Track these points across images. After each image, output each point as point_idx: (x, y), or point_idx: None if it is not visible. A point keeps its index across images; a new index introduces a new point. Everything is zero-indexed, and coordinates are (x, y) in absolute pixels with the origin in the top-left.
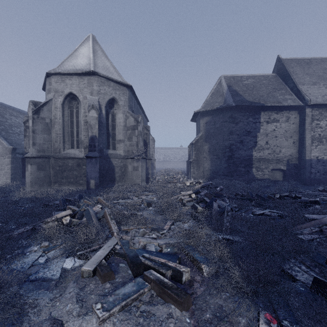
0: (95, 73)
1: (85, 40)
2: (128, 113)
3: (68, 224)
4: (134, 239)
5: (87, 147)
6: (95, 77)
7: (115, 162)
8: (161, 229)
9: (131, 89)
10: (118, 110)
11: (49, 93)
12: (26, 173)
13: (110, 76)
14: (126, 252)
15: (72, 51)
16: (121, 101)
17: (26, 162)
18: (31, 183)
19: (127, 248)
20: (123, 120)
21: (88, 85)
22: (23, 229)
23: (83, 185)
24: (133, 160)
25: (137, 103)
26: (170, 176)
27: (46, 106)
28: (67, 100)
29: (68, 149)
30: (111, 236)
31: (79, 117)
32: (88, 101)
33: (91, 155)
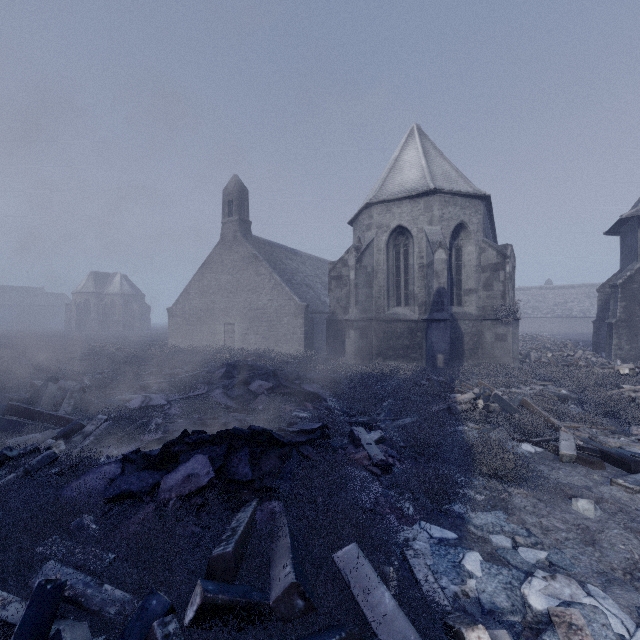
0: (437, 190)
1: (408, 137)
2: (484, 243)
3: (483, 409)
4: (599, 438)
5: (423, 305)
6: (437, 197)
7: (463, 327)
8: (630, 433)
9: (487, 200)
10: (467, 240)
11: (369, 230)
12: (346, 341)
13: (456, 188)
14: (603, 448)
15: (392, 162)
16: (473, 225)
17: (347, 326)
18: (355, 355)
19: (597, 444)
20: (475, 257)
21: (425, 210)
22: (438, 407)
23: (417, 361)
24: (495, 323)
25: (488, 219)
26: (552, 351)
27: (368, 250)
28: (392, 237)
29: (392, 307)
30: (553, 430)
31: (410, 260)
32: (429, 236)
33: (438, 317)
